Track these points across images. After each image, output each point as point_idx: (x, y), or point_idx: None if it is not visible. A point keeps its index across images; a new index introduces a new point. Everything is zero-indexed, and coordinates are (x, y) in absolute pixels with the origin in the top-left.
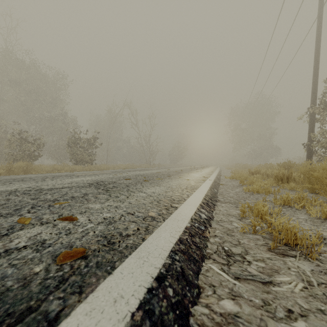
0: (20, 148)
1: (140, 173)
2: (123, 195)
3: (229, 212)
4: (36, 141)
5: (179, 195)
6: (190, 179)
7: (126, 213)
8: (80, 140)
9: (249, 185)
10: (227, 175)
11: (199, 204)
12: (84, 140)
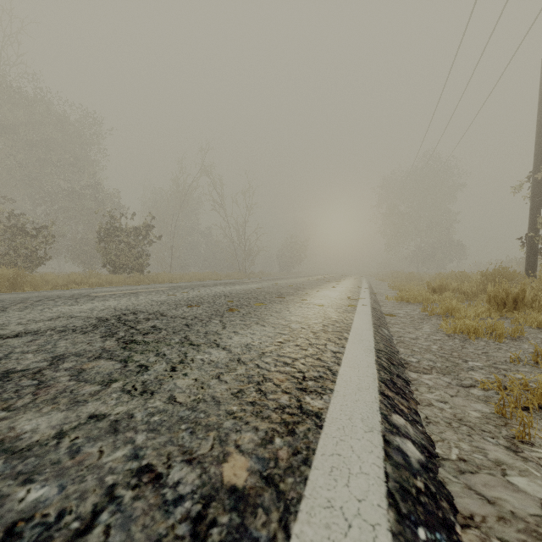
0: (12, 245)
1: (225, 290)
2: (164, 362)
3: (461, 411)
4: (41, 232)
5: (312, 354)
6: (324, 304)
7: (136, 470)
8: (122, 230)
9: (441, 316)
10: (385, 293)
11: (378, 390)
12: (128, 230)
